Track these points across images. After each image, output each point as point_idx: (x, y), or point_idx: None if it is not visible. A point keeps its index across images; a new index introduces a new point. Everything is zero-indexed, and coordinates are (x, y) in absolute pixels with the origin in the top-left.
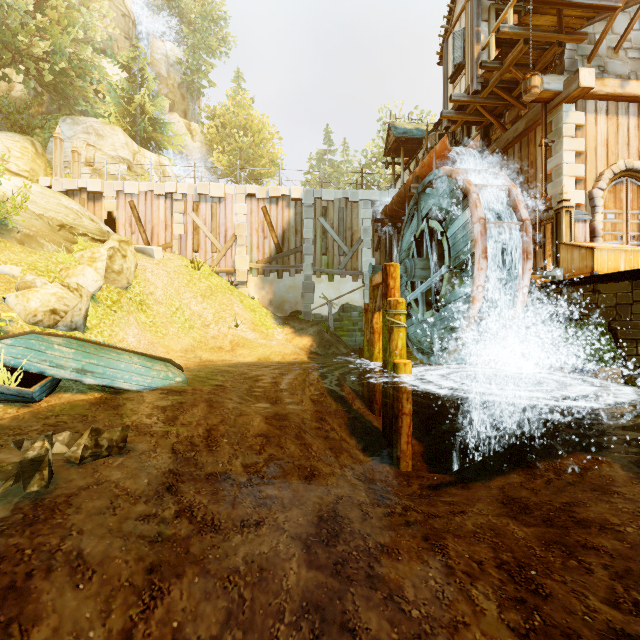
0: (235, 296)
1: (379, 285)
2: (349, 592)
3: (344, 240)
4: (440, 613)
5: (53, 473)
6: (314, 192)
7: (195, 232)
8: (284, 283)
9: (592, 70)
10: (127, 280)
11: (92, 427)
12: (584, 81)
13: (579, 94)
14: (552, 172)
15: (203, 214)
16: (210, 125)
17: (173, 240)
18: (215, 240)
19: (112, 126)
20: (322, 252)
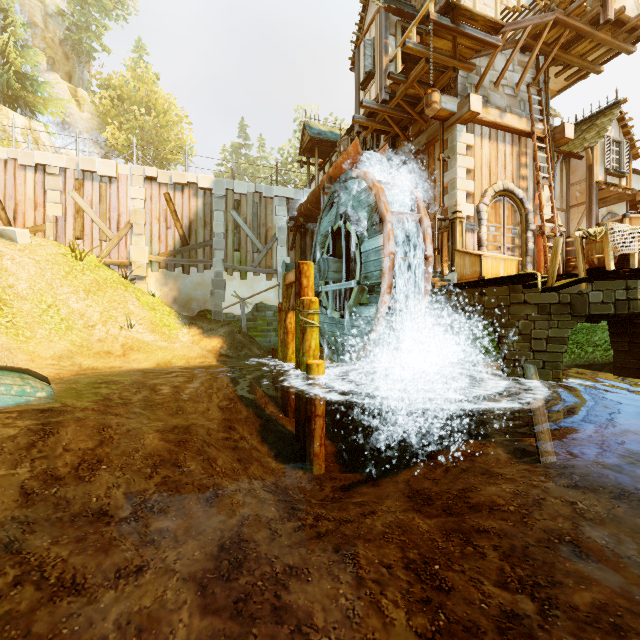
0: (130, 292)
1: (293, 284)
2: (251, 634)
3: (258, 236)
4: (351, 635)
5: None
6: (225, 183)
7: (77, 215)
8: (191, 279)
9: (479, 97)
10: None
11: None
12: (473, 106)
13: (469, 117)
14: (448, 185)
15: (88, 194)
16: (103, 95)
17: (46, 222)
18: (104, 226)
19: None
20: (234, 248)
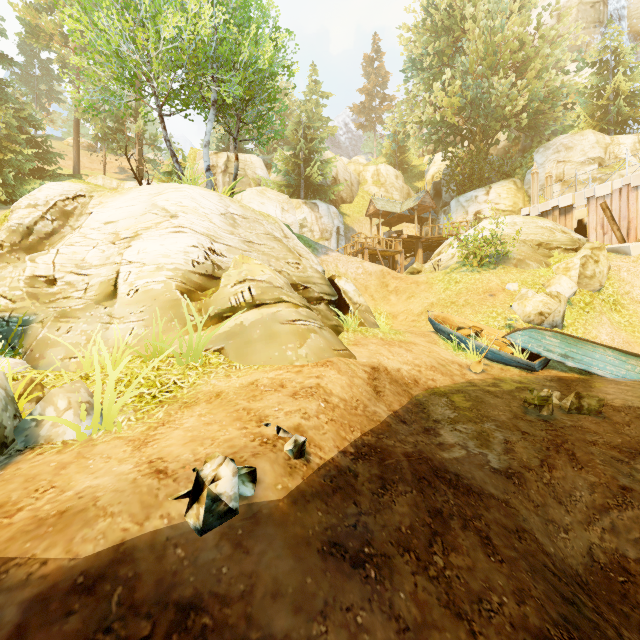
0: None
1: None
2: None
3: None
4: None
5: (553, 410)
6: None
7: None
8: None
9: None
10: (599, 283)
11: (576, 391)
12: None
13: None
14: None
15: None
16: None
17: None
18: None
19: (580, 133)
20: None
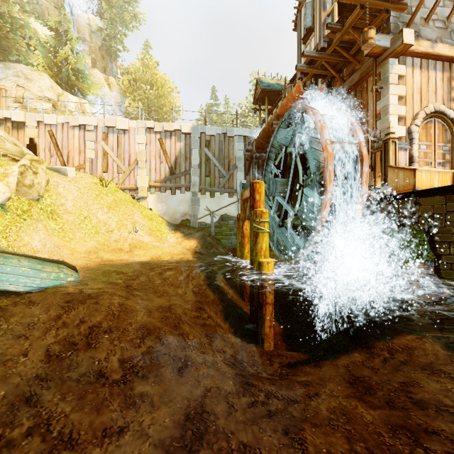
0: (136, 208)
1: (248, 199)
2: None
3: (223, 166)
4: None
5: None
6: (200, 128)
7: (104, 157)
8: (176, 198)
9: (412, 31)
10: (38, 193)
11: None
12: (406, 39)
13: (402, 50)
14: (380, 112)
15: (111, 142)
16: (124, 80)
17: (86, 163)
18: (121, 163)
19: (39, 72)
20: (206, 174)
